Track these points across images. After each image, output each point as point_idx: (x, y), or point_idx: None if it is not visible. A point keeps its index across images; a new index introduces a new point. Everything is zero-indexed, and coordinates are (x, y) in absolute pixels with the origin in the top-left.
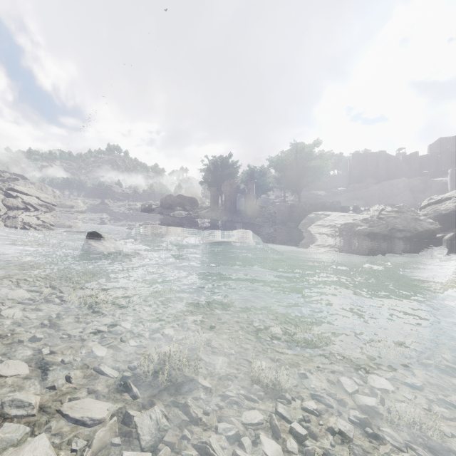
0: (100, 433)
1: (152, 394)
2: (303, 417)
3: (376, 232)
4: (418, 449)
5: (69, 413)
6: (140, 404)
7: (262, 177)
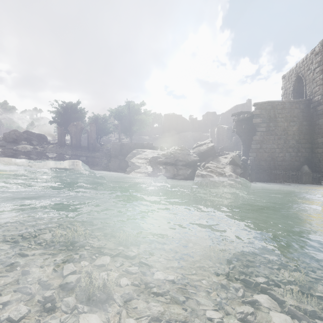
0: None
1: None
2: None
3: (169, 162)
4: (80, 307)
5: None
6: None
7: (104, 123)
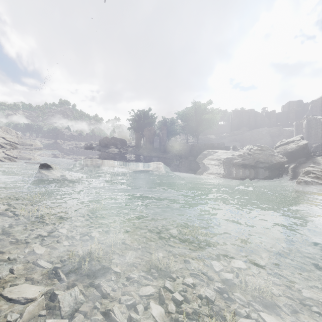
0: (30, 308)
1: (76, 279)
2: (183, 289)
3: (247, 164)
4: (255, 305)
5: (8, 295)
6: (65, 286)
7: (172, 125)
